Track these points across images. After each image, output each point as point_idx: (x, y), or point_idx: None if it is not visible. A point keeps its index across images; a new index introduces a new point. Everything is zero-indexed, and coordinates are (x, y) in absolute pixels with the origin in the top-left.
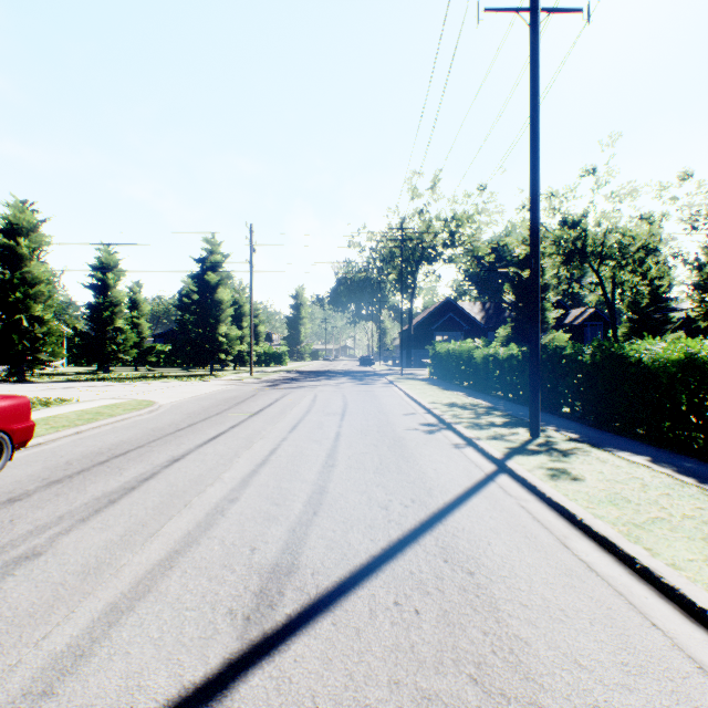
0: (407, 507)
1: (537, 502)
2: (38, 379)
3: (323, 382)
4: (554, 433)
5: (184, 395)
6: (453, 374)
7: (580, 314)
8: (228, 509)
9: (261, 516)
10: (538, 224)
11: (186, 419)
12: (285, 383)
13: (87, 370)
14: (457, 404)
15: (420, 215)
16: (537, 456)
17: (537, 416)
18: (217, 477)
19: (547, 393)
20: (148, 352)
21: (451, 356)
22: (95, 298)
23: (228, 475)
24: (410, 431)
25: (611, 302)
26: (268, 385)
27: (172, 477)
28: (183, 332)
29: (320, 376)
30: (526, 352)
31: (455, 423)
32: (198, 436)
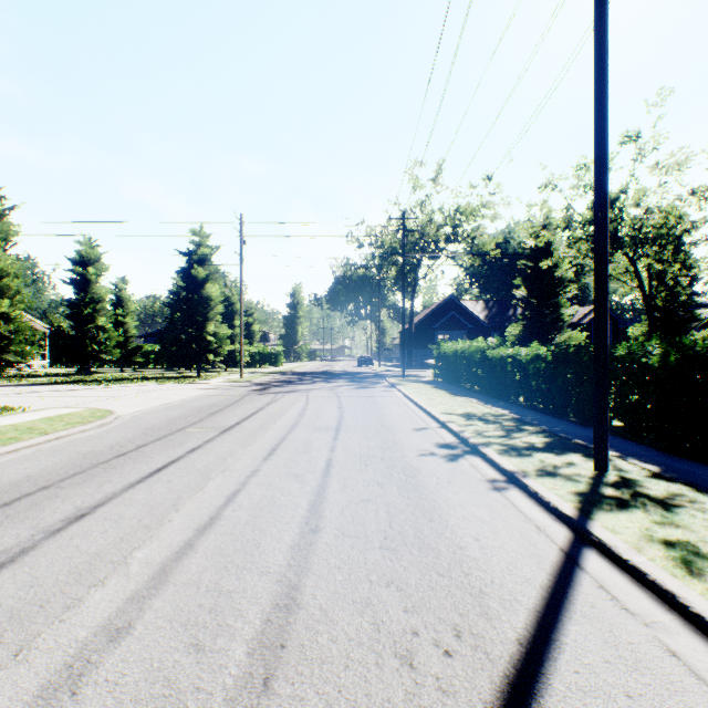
0: (451, 656)
1: (692, 637)
2: (6, 382)
3: (318, 385)
4: (623, 462)
5: (154, 402)
6: (461, 377)
7: (588, 313)
8: (94, 667)
9: (152, 695)
10: (606, 174)
11: (138, 438)
12: (276, 386)
13: (70, 371)
14: (475, 415)
15: (422, 207)
16: (628, 511)
17: (604, 442)
18: (121, 560)
19: (590, 403)
20: (134, 352)
21: (460, 357)
22: (75, 294)
23: (142, 554)
24: (426, 458)
25: (647, 295)
26: (256, 389)
27: (45, 560)
28: (173, 331)
29: (315, 378)
30: (558, 352)
31: (482, 445)
32: (138, 467)
